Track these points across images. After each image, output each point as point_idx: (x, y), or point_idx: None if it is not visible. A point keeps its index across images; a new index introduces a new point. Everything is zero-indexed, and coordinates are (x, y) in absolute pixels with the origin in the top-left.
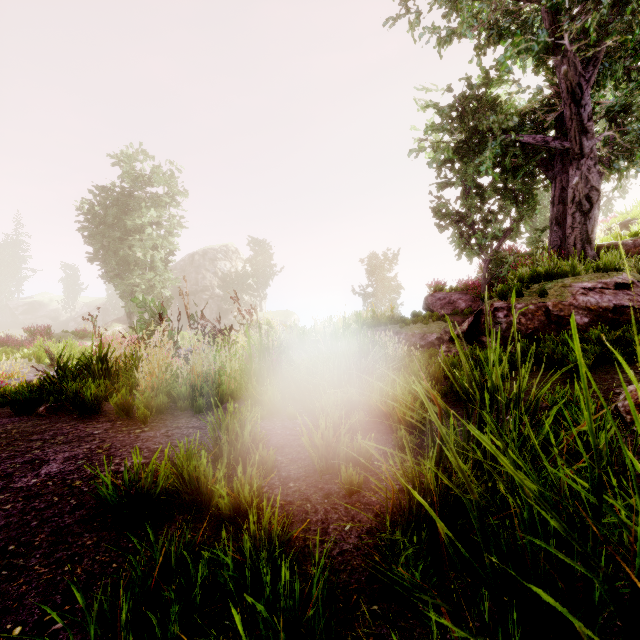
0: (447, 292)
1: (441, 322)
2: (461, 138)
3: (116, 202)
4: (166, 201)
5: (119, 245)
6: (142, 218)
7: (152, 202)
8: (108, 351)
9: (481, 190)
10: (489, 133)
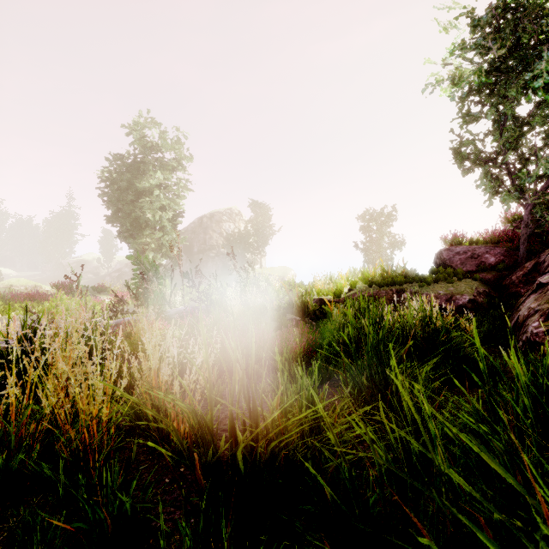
0: (468, 245)
1: (470, 280)
2: (502, 53)
3: (130, 169)
4: (173, 166)
5: (131, 207)
6: (150, 181)
7: (160, 166)
8: (37, 328)
9: (520, 120)
10: (548, 36)
